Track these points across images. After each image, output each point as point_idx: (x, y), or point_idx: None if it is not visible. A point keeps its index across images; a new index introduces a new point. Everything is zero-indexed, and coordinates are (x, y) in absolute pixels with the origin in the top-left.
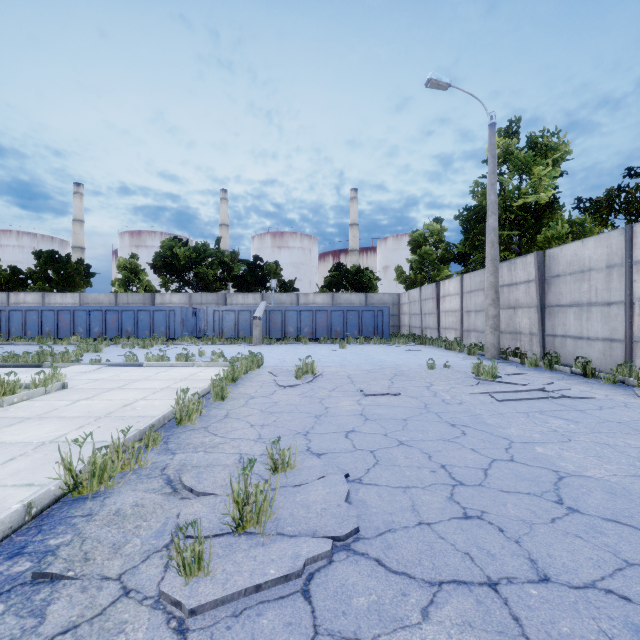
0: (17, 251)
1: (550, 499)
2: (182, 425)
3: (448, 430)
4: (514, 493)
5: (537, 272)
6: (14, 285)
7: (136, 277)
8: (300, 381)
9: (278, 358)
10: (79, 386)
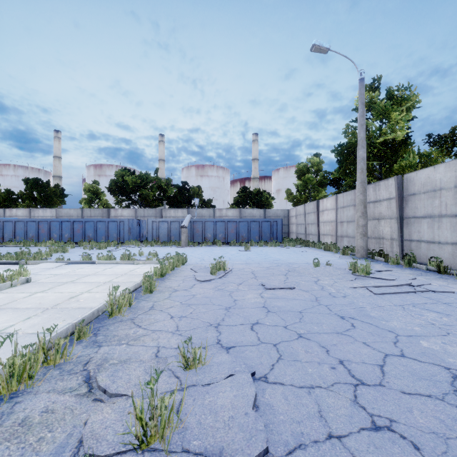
0: (14, 179)
1: (454, 404)
2: (113, 317)
3: (339, 323)
4: (416, 396)
5: (397, 191)
6: (9, 203)
7: (97, 197)
8: (214, 276)
9: (198, 257)
10: (41, 280)
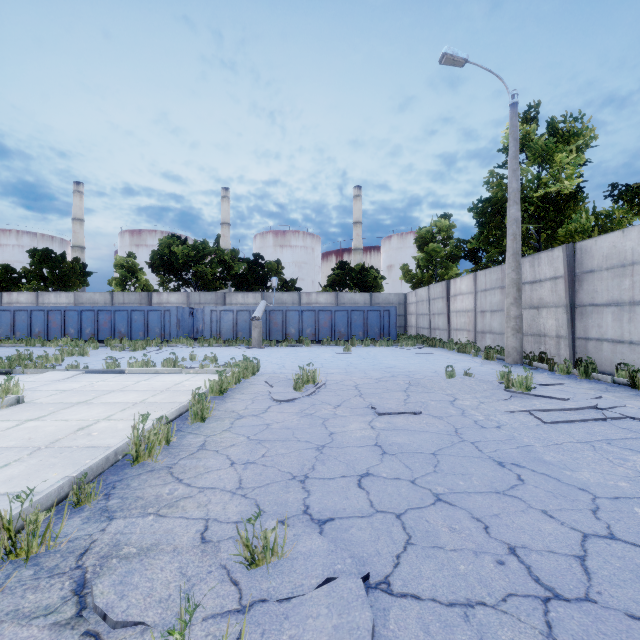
0: (17, 250)
1: None
2: (140, 463)
3: (497, 473)
4: None
5: (566, 267)
6: (7, 284)
7: (133, 276)
8: (299, 393)
9: (277, 363)
10: (39, 400)
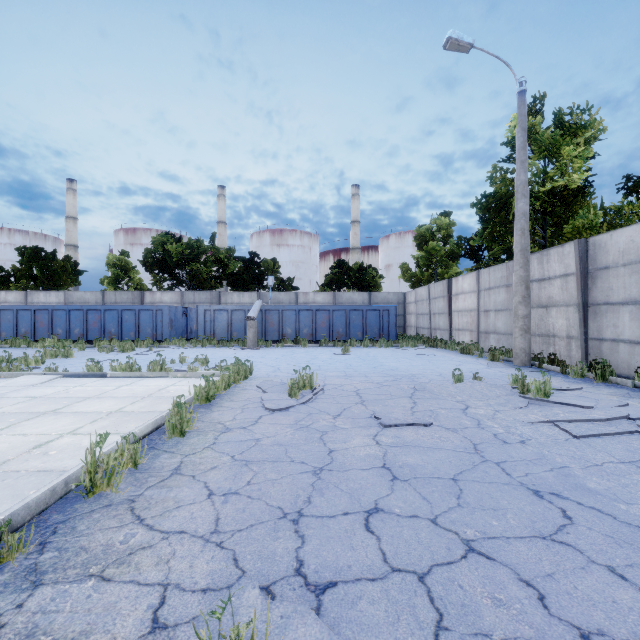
0: (8, 249)
1: None
2: (96, 494)
3: (537, 508)
4: None
5: (578, 264)
6: None
7: (126, 275)
8: (295, 400)
9: (272, 365)
10: (2, 409)
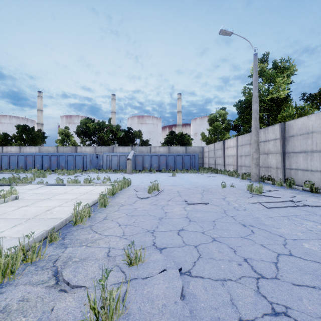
0: (9, 125)
1: None
2: (77, 225)
3: (242, 229)
4: (304, 287)
5: (281, 134)
6: (5, 142)
7: (68, 138)
8: (150, 195)
9: (139, 181)
10: (26, 197)
